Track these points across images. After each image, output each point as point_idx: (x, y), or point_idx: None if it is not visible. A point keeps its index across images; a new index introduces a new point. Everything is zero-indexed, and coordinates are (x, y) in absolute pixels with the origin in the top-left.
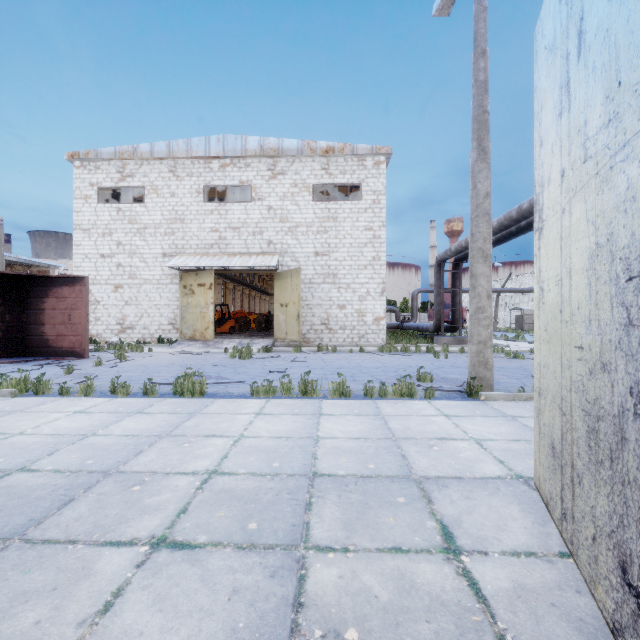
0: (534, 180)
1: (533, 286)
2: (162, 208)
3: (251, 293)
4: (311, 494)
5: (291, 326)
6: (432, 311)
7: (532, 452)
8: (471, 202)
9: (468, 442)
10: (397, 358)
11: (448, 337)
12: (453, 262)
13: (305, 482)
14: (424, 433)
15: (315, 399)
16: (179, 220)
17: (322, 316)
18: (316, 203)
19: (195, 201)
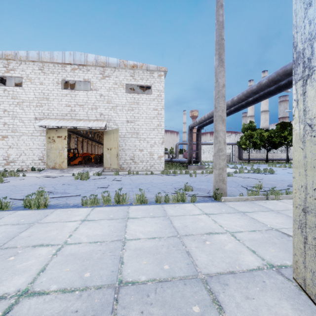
0: (294, 42)
1: (230, 142)
2: (34, 91)
3: (92, 143)
4: (115, 314)
5: (113, 160)
6: (185, 153)
7: (267, 240)
8: (215, 89)
9: (226, 235)
10: (171, 177)
11: (195, 166)
12: (197, 128)
13: (111, 296)
14: (197, 229)
15: (125, 206)
16: (45, 98)
17: (130, 155)
18: (127, 94)
19: (56, 88)
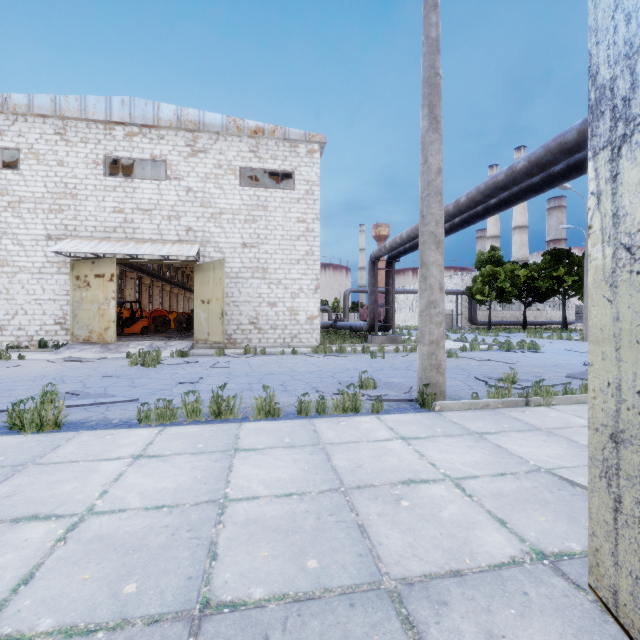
0: (591, 66)
1: (452, 288)
2: (45, 178)
3: (173, 290)
4: None
5: (214, 325)
6: (363, 311)
7: (530, 496)
8: (422, 179)
9: (444, 485)
10: (333, 360)
11: (382, 336)
12: (386, 260)
13: None
14: (383, 473)
15: (232, 423)
16: (70, 195)
17: (250, 314)
18: (244, 188)
19: (92, 173)
